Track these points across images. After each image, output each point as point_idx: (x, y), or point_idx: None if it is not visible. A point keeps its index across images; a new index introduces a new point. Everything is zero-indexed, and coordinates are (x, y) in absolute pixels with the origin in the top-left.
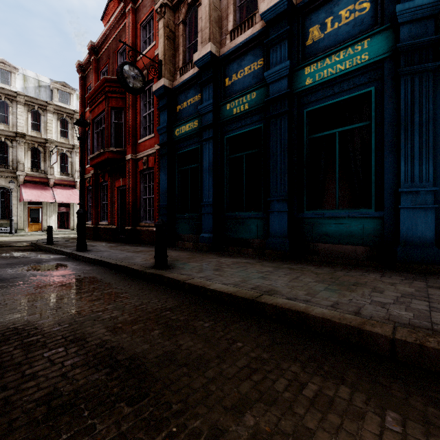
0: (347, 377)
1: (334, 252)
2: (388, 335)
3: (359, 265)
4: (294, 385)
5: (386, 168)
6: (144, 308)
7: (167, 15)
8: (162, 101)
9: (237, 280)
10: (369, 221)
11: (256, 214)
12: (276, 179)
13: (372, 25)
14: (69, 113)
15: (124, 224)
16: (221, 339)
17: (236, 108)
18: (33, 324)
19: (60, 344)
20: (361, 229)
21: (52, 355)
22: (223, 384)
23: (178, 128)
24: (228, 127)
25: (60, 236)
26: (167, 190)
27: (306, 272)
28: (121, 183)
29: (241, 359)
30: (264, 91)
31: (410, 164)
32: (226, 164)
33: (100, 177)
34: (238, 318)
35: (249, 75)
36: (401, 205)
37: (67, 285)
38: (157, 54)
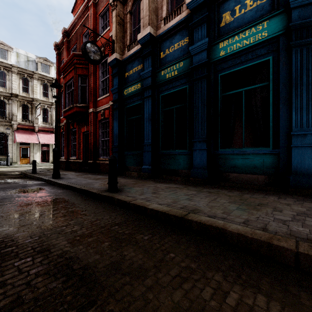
0: (262, 285)
1: (241, 180)
2: (292, 248)
3: (260, 189)
4: (218, 293)
5: (280, 116)
6: (98, 223)
7: (118, 7)
8: (115, 69)
9: (169, 201)
10: (268, 156)
11: (183, 152)
12: (197, 125)
13: (270, 10)
14: (49, 80)
15: (87, 159)
16: (157, 251)
17: (169, 74)
18: (11, 237)
19: (29, 255)
20: (262, 162)
21: (21, 264)
22: (158, 293)
23: (126, 89)
24: (162, 88)
25: (42, 167)
26: (118, 134)
27: (221, 195)
28: (85, 129)
29: (174, 268)
30: (189, 61)
31: (300, 114)
32: (161, 115)
33: (70, 125)
34: (170, 232)
35: (178, 49)
36: (293, 144)
37: (42, 204)
38: (111, 36)
